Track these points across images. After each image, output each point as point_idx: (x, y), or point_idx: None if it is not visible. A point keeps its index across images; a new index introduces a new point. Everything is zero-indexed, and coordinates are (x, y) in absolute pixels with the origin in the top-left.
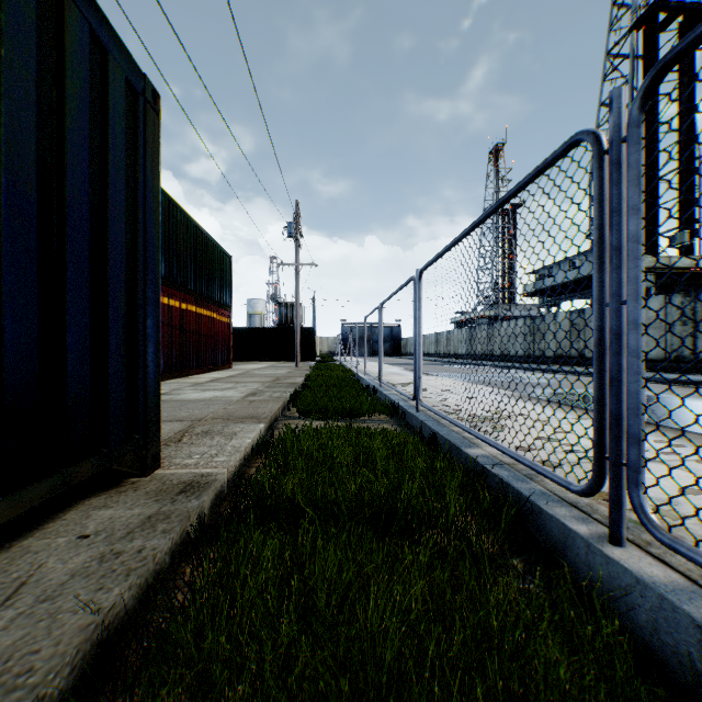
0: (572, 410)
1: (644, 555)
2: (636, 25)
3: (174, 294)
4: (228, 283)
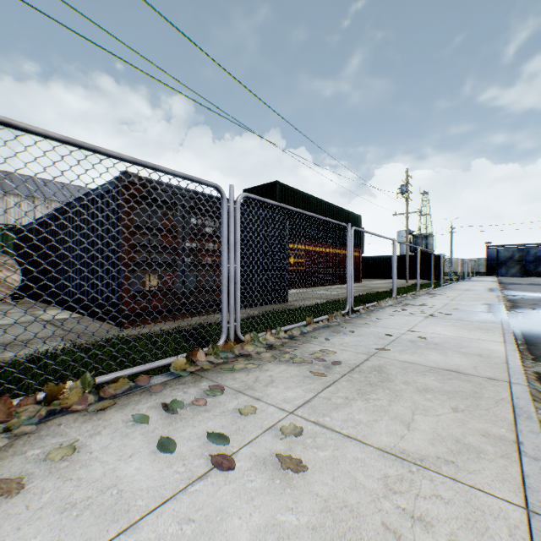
0: (485, 309)
1: (350, 318)
2: None
3: (322, 245)
4: (358, 232)
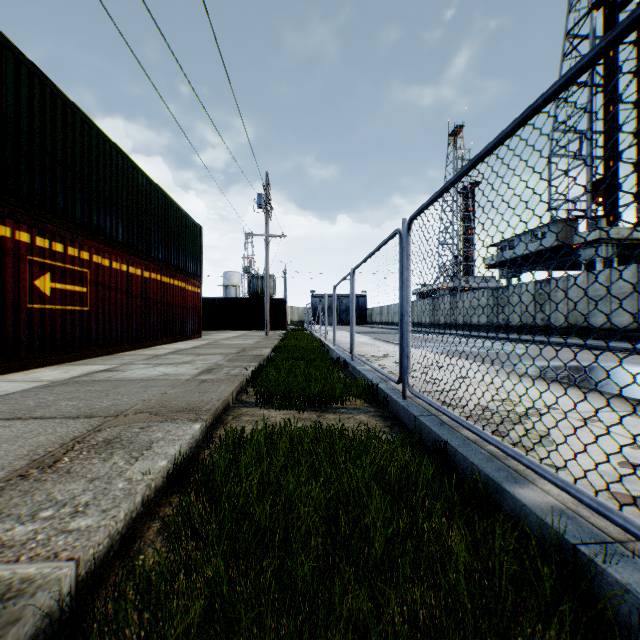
0: (597, 397)
1: None
2: (596, 5)
3: (135, 261)
4: (198, 253)
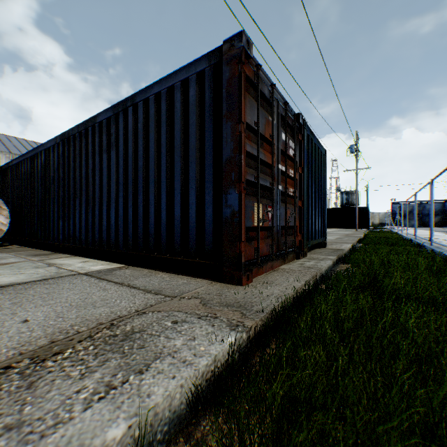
0: None
1: None
2: None
3: None
4: None
